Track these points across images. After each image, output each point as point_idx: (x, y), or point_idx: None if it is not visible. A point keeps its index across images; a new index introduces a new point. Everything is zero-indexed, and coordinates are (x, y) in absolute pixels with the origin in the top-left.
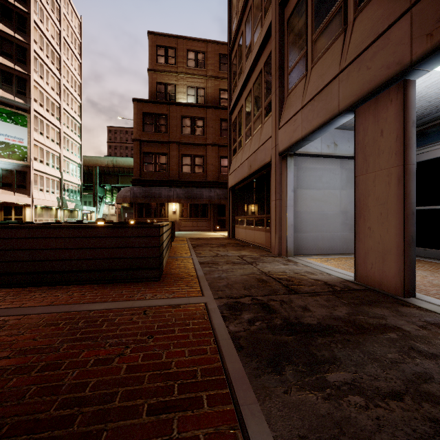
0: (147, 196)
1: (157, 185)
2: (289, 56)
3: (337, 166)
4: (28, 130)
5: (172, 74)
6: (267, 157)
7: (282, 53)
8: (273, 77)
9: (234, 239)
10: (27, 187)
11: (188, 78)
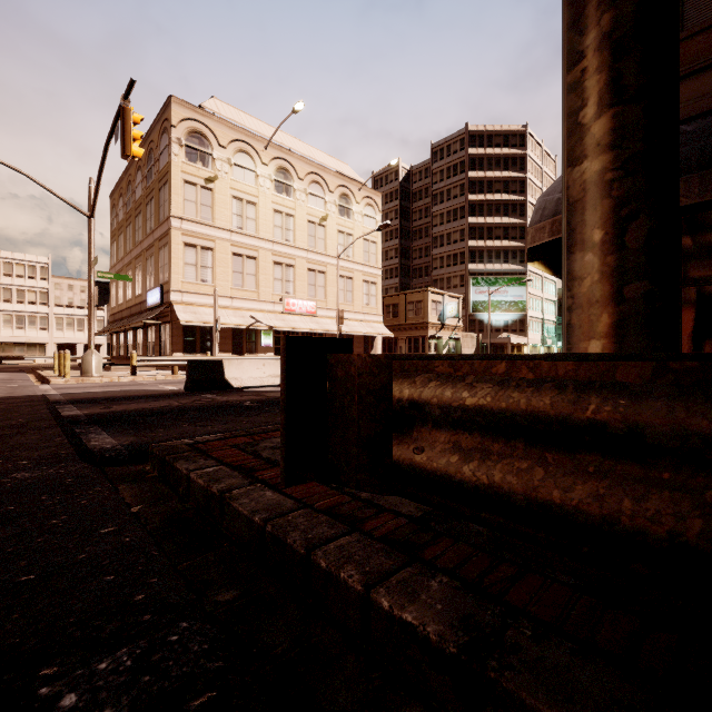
0: None
1: None
2: None
3: None
4: (526, 288)
5: None
6: None
7: None
8: None
9: None
10: (525, 331)
11: None
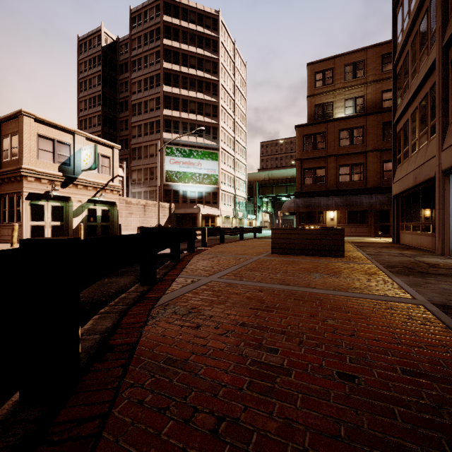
0: (308, 206)
1: (315, 195)
2: (451, 90)
3: None
4: (218, 163)
5: (330, 93)
6: (431, 172)
7: (446, 87)
8: (437, 107)
9: (399, 244)
10: (217, 203)
11: (346, 92)
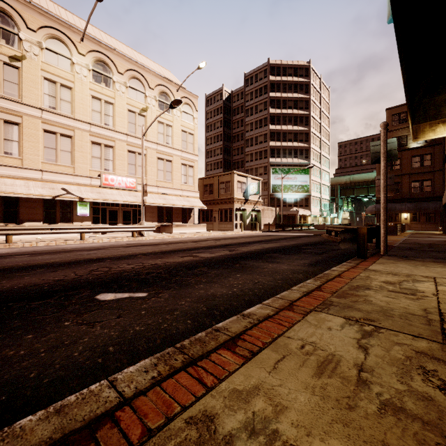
0: None
1: (392, 202)
2: None
3: None
4: (309, 176)
5: (404, 129)
6: None
7: None
8: None
9: (443, 233)
10: (308, 206)
11: None
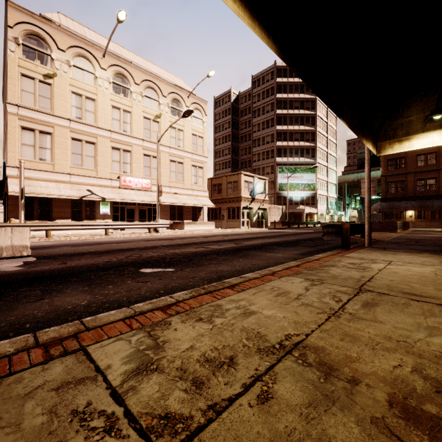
0: (390, 208)
1: (397, 200)
2: None
3: None
4: (316, 174)
5: None
6: None
7: None
8: None
9: None
10: (315, 204)
11: None
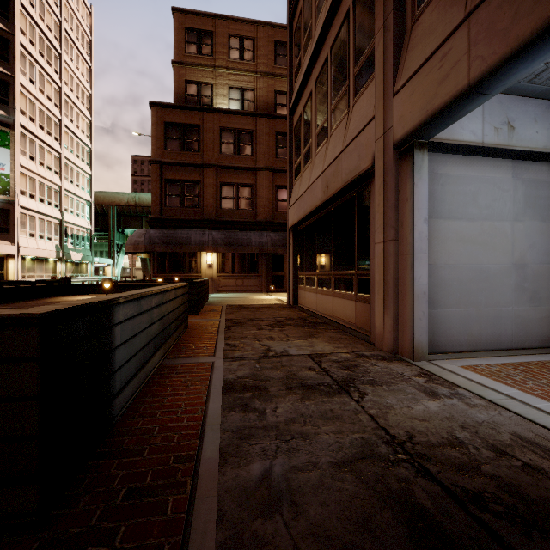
0: (169, 243)
1: (184, 226)
2: None
3: (506, 173)
4: (11, 152)
5: (208, 69)
6: (364, 160)
7: None
8: None
9: (298, 308)
10: (10, 231)
11: (231, 75)
